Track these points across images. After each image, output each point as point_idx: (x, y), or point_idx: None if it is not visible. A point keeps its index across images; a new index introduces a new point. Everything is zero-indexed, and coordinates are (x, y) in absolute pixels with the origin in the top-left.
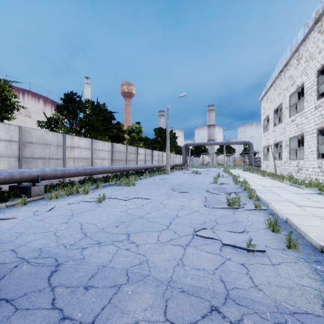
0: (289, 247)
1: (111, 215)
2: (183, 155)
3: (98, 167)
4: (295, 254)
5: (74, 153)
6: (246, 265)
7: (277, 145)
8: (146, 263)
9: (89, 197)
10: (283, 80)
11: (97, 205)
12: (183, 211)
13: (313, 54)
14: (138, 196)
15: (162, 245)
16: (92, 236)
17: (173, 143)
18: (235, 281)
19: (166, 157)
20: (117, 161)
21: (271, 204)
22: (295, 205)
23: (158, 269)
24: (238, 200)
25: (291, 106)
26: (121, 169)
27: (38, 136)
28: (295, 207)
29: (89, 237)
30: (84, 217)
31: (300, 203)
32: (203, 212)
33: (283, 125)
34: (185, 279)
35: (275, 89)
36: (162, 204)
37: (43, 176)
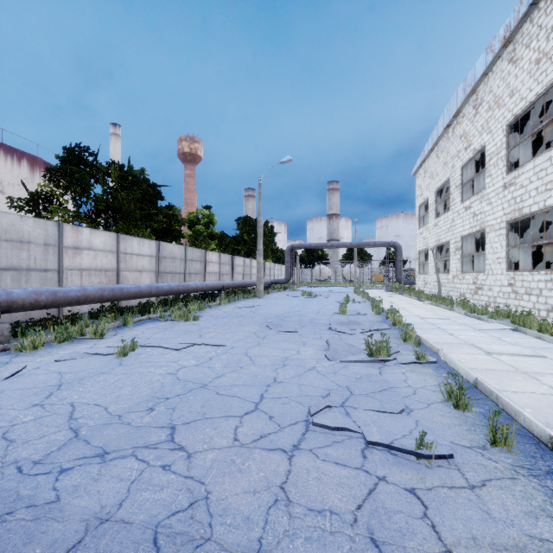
0: (494, 442)
1: (143, 383)
2: (286, 264)
3: (129, 286)
4: (508, 457)
5: (82, 260)
6: (419, 493)
7: (440, 249)
8: (204, 504)
9: (105, 345)
10: (451, 140)
11: (117, 361)
12: (287, 369)
13: (501, 97)
14: (203, 341)
15: (242, 452)
16: (91, 436)
17: (269, 243)
18: (403, 541)
19: (258, 267)
20: (168, 275)
21: (443, 352)
22: (483, 352)
23: (230, 520)
24: (386, 345)
25: (465, 183)
26: (174, 290)
27: (3, 225)
28: (483, 356)
29: (84, 439)
30: (83, 391)
31: (489, 348)
32: (325, 371)
33: (452, 216)
34: (291, 545)
35: (438, 155)
36: (247, 356)
37: (8, 304)
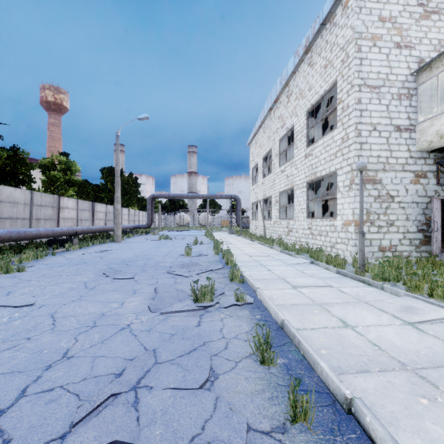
0: (295, 418)
1: None
2: (147, 211)
3: None
4: (308, 442)
5: None
6: None
7: (267, 202)
8: None
9: None
10: (273, 120)
11: None
12: (92, 333)
13: (303, 91)
14: (3, 301)
15: None
16: None
17: (134, 192)
18: None
19: (115, 214)
20: (5, 221)
21: (259, 291)
22: (290, 286)
23: None
24: (212, 288)
25: (281, 153)
26: (4, 237)
27: None
28: (291, 290)
29: None
30: None
31: (295, 282)
32: (139, 330)
33: (273, 177)
34: None
35: (264, 131)
36: (51, 317)
37: None
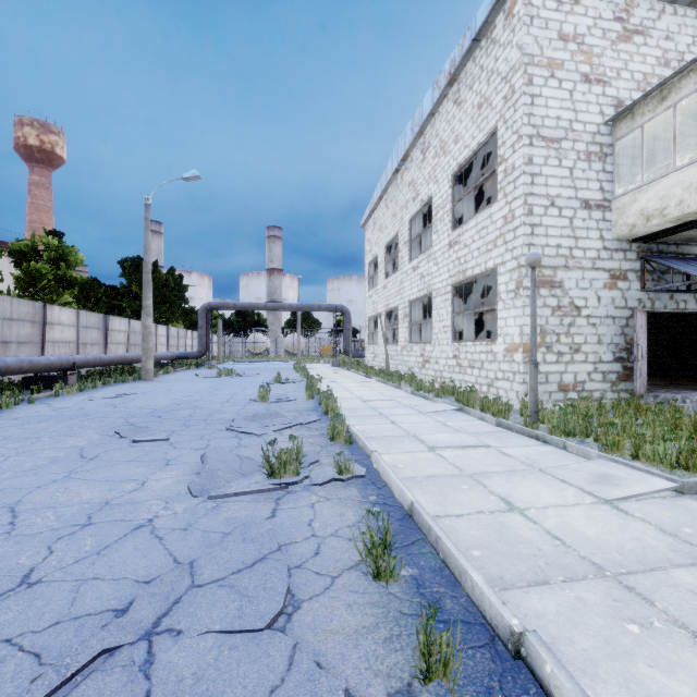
0: (428, 674)
1: None
2: (199, 330)
3: None
4: None
5: None
6: None
7: (391, 316)
8: None
9: None
10: (400, 188)
11: None
12: (82, 537)
13: (447, 143)
14: None
15: None
16: None
17: (177, 300)
18: None
19: (143, 334)
20: None
21: (376, 456)
22: (425, 447)
23: None
24: (298, 453)
25: (413, 239)
26: None
27: None
28: (426, 454)
29: None
30: None
31: (433, 440)
32: (168, 528)
33: (401, 277)
34: None
35: (387, 205)
36: (10, 512)
37: None
